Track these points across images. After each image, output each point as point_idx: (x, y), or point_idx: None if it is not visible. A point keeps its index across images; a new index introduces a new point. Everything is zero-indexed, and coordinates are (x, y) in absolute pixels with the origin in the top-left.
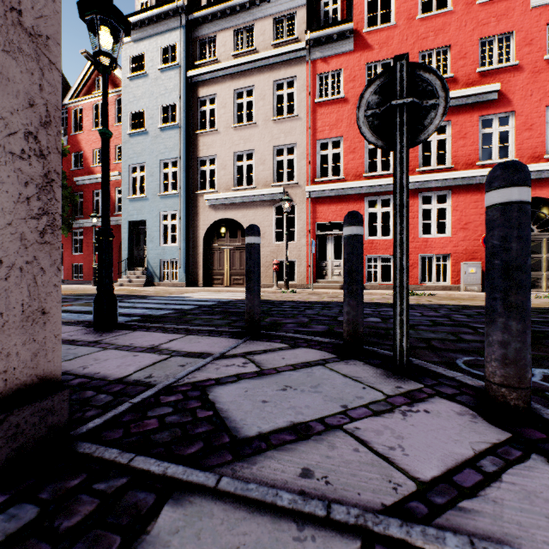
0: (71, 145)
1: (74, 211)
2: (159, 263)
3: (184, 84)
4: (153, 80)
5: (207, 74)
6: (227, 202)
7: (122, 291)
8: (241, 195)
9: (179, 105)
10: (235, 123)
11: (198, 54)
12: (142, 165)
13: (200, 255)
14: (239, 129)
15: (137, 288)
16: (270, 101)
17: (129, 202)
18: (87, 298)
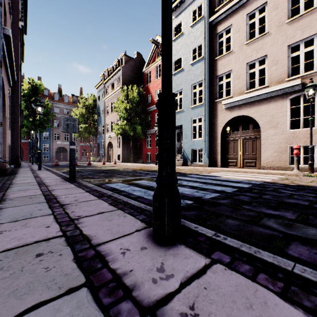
0: (146, 91)
1: (147, 125)
2: (191, 151)
3: (206, 28)
4: (187, 35)
5: (223, 13)
6: (241, 103)
7: None
8: (254, 95)
9: (204, 43)
10: (247, 40)
11: (217, 3)
12: (180, 91)
13: (218, 144)
14: (251, 44)
15: (178, 167)
16: (284, 7)
17: None
18: (151, 173)
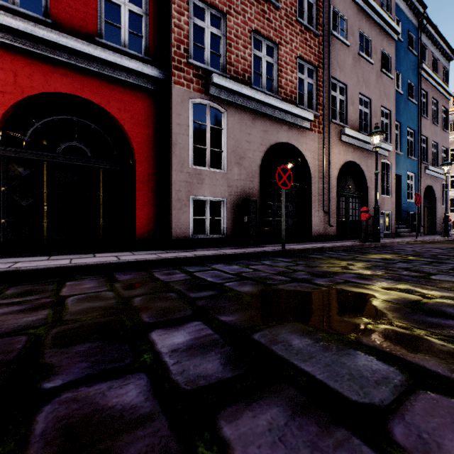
0: None
1: None
2: None
3: None
4: None
5: None
6: None
7: None
8: None
9: None
10: None
11: None
12: None
13: None
14: None
15: None
16: None
17: None
18: None
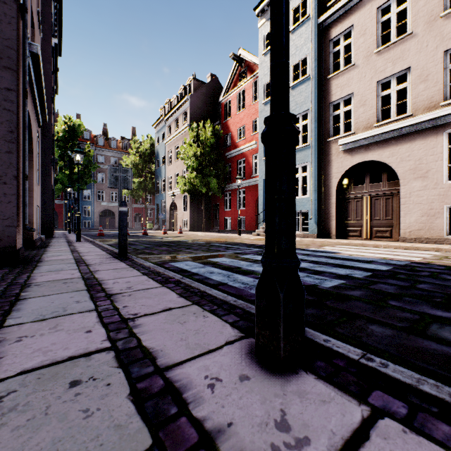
0: (223, 130)
1: (225, 178)
2: None
3: (314, 33)
4: None
5: (340, 9)
6: (368, 142)
7: (259, 240)
8: (389, 129)
9: (310, 56)
10: (378, 46)
11: None
12: None
13: (332, 205)
14: (385, 52)
15: None
16: None
17: (263, 162)
18: (234, 247)
